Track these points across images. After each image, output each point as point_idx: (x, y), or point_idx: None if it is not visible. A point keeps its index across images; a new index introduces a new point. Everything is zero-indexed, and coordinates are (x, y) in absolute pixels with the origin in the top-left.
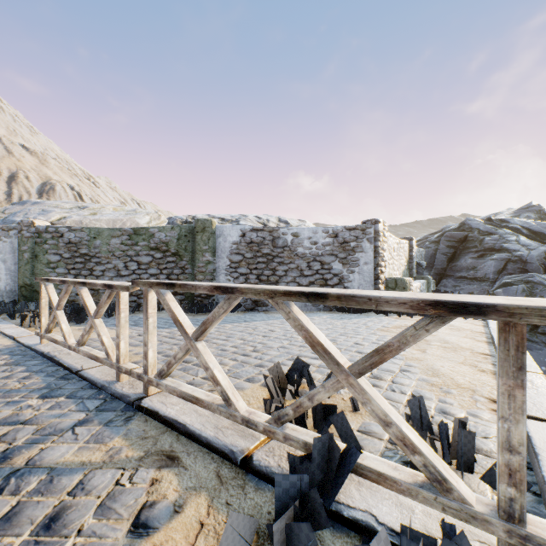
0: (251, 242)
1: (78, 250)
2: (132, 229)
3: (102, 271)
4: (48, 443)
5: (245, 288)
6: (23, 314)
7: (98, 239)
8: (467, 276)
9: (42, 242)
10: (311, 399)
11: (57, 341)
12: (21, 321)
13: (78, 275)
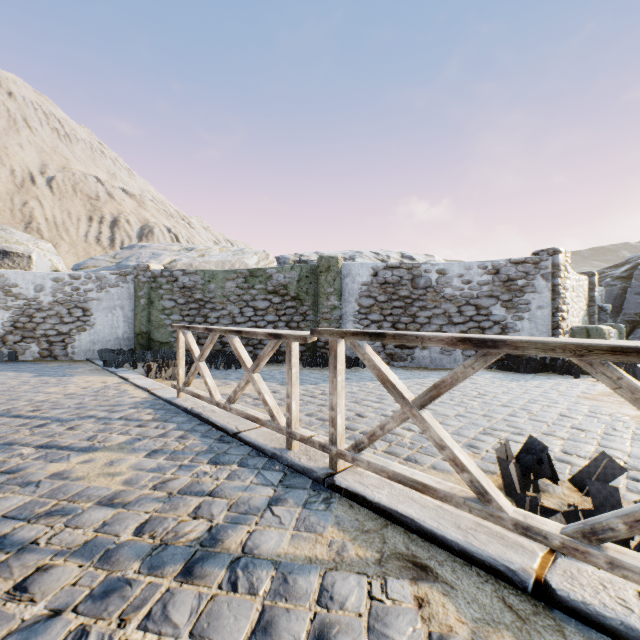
0: (384, 283)
1: (192, 295)
2: (248, 271)
3: (217, 318)
4: (251, 524)
5: (521, 342)
6: (149, 364)
7: (212, 282)
8: None
9: (157, 287)
10: None
11: (200, 396)
12: (147, 371)
13: (193, 322)
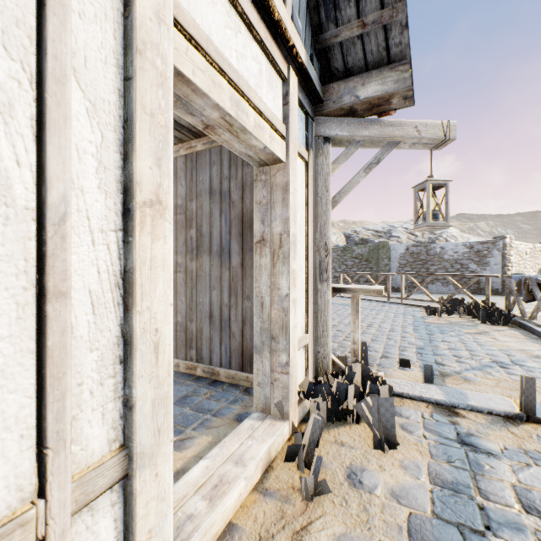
0: (412, 253)
1: None
2: (343, 248)
3: None
4: (388, 305)
5: (436, 274)
6: None
7: None
8: None
9: None
10: (453, 294)
11: None
12: None
13: None
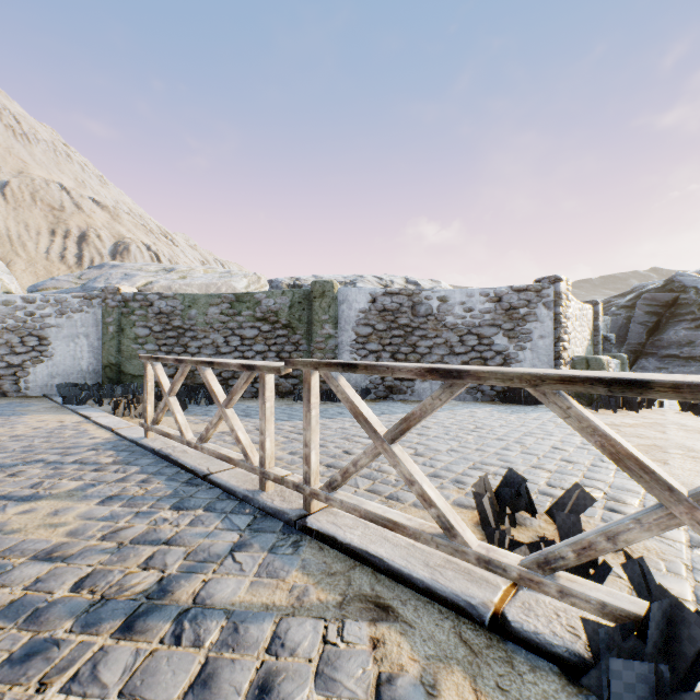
0: (383, 310)
1: (169, 322)
2: (234, 296)
3: (198, 348)
4: (208, 573)
5: (483, 372)
6: (116, 400)
7: (193, 308)
8: (678, 355)
9: (129, 313)
10: (613, 539)
11: (170, 435)
12: (114, 408)
13: (170, 352)
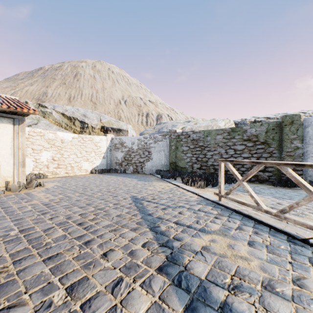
0: None
1: (197, 143)
2: (230, 129)
3: (211, 155)
4: None
5: None
6: (187, 178)
7: (208, 136)
8: None
9: (179, 140)
10: None
11: (245, 203)
12: (186, 182)
13: (197, 157)
